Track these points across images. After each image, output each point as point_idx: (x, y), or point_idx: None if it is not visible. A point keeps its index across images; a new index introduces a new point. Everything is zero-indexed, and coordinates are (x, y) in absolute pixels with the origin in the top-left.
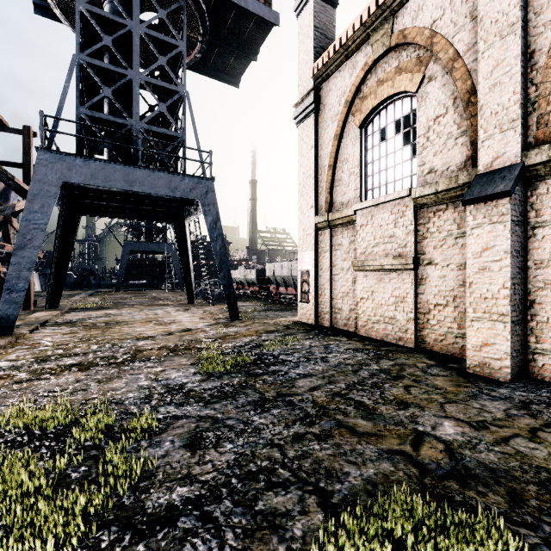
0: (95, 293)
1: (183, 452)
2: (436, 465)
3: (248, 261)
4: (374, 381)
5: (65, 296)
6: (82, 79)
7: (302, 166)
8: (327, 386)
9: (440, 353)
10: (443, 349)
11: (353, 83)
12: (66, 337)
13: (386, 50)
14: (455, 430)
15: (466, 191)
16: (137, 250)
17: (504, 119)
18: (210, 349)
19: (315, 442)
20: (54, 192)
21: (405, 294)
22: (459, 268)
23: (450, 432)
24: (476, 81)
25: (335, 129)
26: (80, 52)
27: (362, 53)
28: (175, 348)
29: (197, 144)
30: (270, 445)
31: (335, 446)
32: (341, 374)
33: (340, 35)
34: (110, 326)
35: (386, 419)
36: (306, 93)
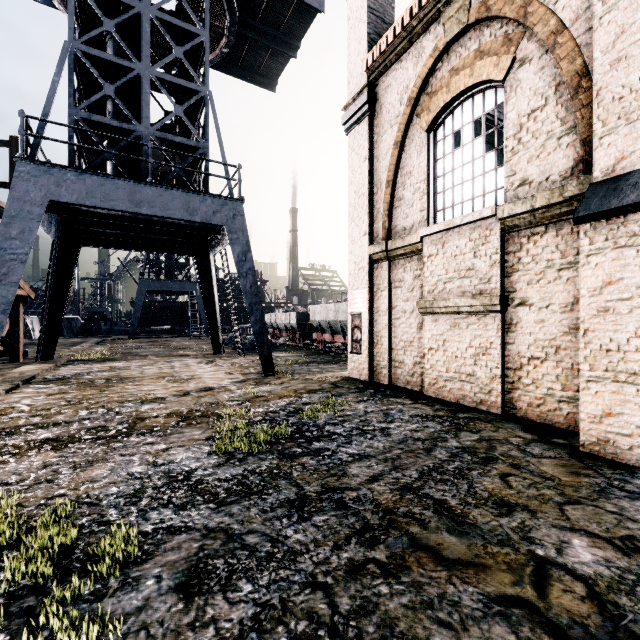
0: (105, 341)
1: (173, 601)
2: (582, 630)
3: (287, 303)
4: (457, 467)
5: (66, 345)
6: (78, 75)
7: (353, 183)
8: (392, 475)
9: (537, 422)
10: (541, 417)
11: (418, 75)
12: (51, 399)
13: (462, 28)
14: (594, 556)
15: (578, 205)
16: (155, 289)
17: (633, 105)
18: (234, 416)
19: (381, 579)
20: (38, 213)
21: (489, 344)
22: (563, 309)
23: (587, 559)
24: (589, 58)
25: (395, 135)
26: (74, 39)
27: (431, 36)
28: (188, 414)
29: (222, 156)
30: (311, 586)
31: (413, 588)
32: (409, 455)
33: (402, 14)
34: (111, 384)
35: (485, 534)
36: (359, 91)
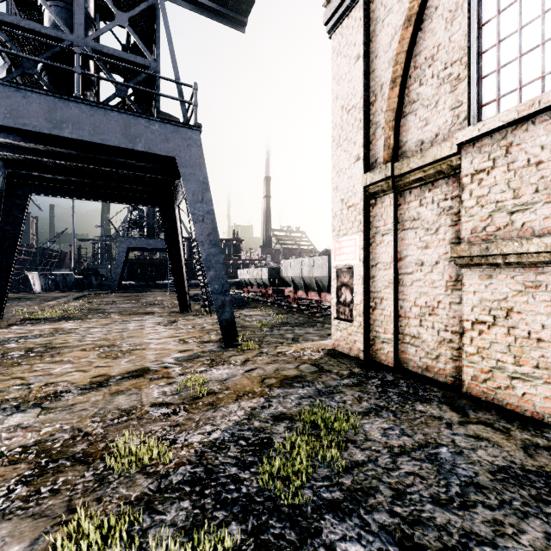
0: (88, 295)
1: None
2: None
3: (261, 260)
4: None
5: (47, 299)
6: None
7: (339, 96)
8: None
9: None
10: None
11: None
12: None
13: None
14: None
15: None
16: (135, 246)
17: None
18: (140, 459)
19: None
20: None
21: None
22: None
23: None
24: None
25: (406, 9)
26: None
27: None
28: (59, 451)
29: (175, 75)
30: None
31: None
32: None
33: None
34: (22, 360)
35: None
36: None
